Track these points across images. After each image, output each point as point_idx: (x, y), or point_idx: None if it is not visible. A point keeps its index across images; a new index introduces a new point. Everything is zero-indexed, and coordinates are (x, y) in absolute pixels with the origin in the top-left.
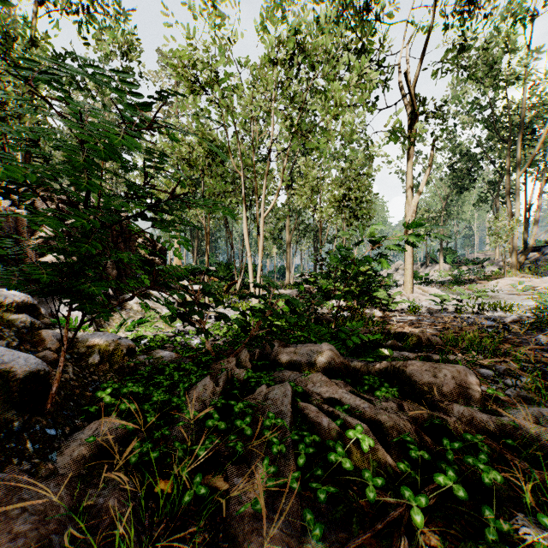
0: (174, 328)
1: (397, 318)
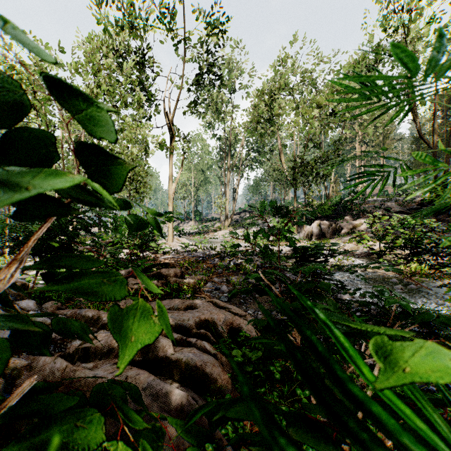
0: None
1: (162, 257)
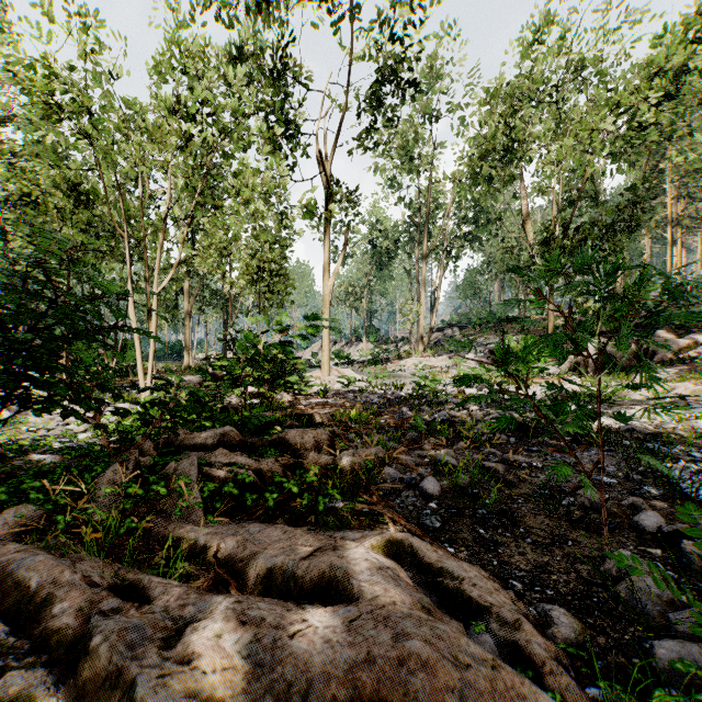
0: (26, 435)
1: (307, 402)
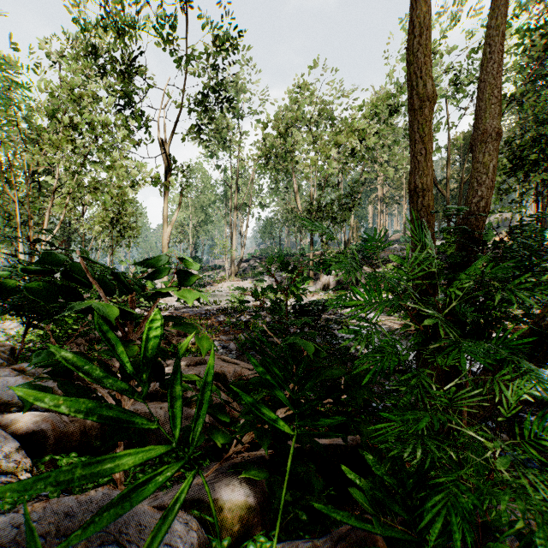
0: None
1: None
